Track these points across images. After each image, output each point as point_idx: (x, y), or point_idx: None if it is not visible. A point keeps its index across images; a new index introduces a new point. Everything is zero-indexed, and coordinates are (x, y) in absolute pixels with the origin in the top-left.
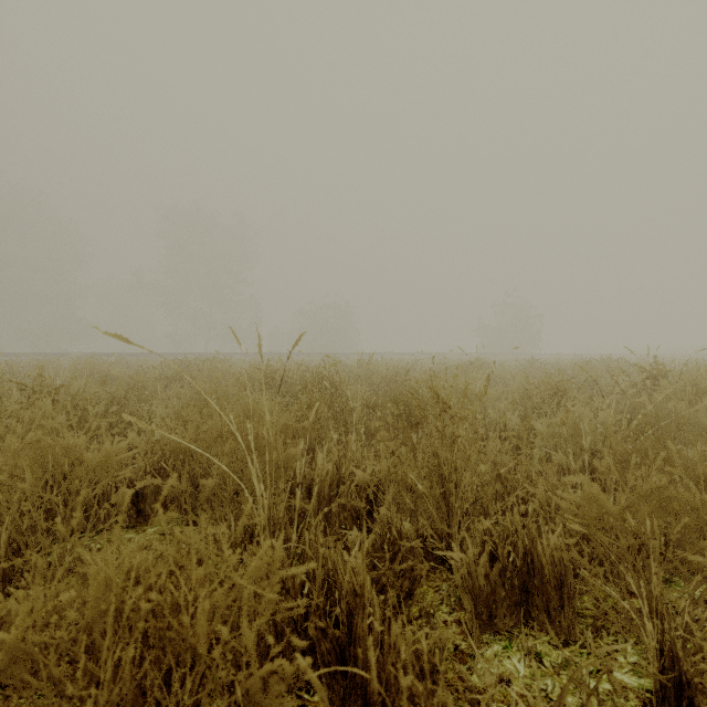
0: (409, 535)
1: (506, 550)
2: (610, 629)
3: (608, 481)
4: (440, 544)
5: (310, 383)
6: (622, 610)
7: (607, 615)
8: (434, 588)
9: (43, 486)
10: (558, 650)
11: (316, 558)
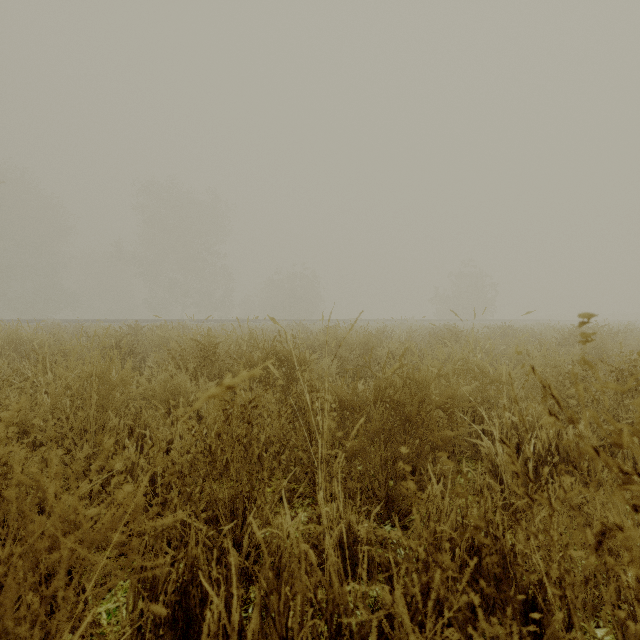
0: None
1: None
2: None
3: None
4: None
5: (260, 360)
6: None
7: None
8: None
9: None
10: None
11: None
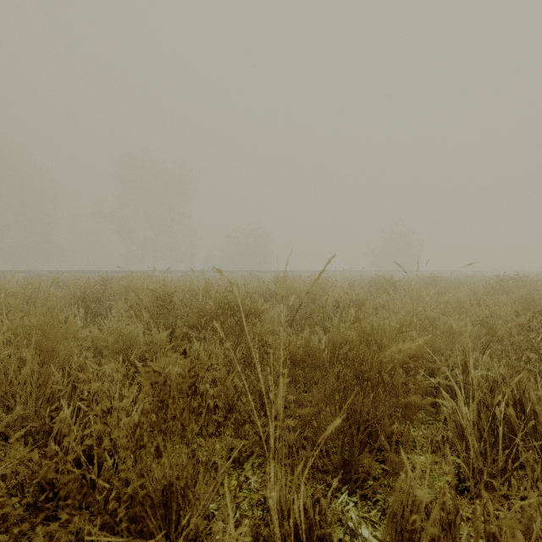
0: None
1: None
2: None
3: None
4: None
5: (213, 310)
6: None
7: None
8: None
9: None
10: None
11: None
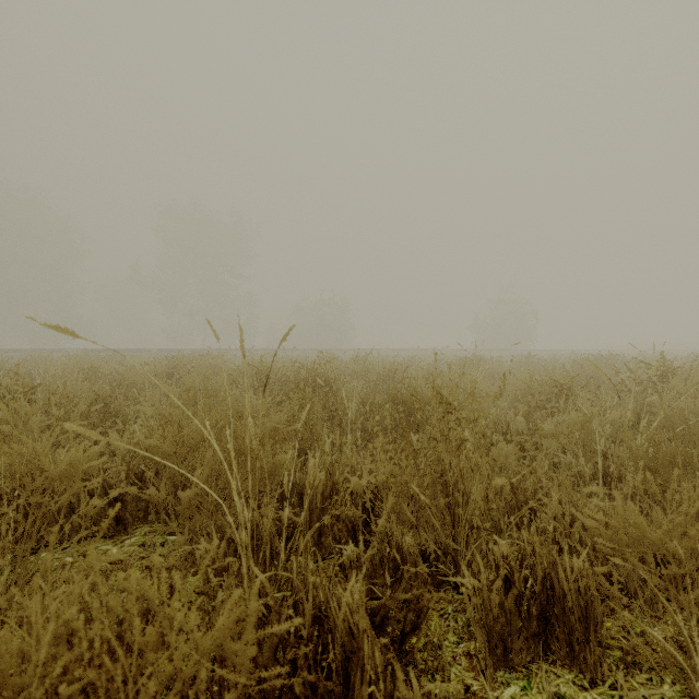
0: (410, 551)
1: (523, 574)
2: (641, 664)
3: (624, 487)
4: (444, 560)
5: (305, 380)
6: (660, 647)
7: (635, 646)
8: (439, 611)
9: (10, 494)
10: (585, 692)
11: (305, 589)
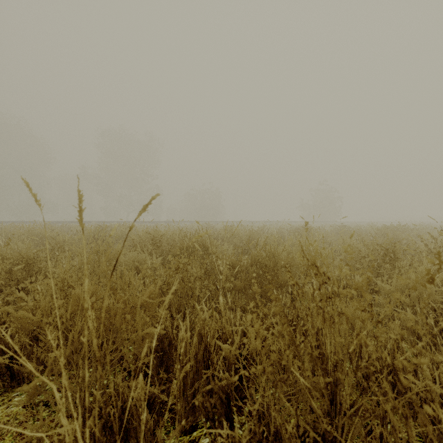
0: (288, 442)
1: None
2: None
3: None
4: None
5: (187, 245)
6: None
7: None
8: None
9: None
10: None
11: None
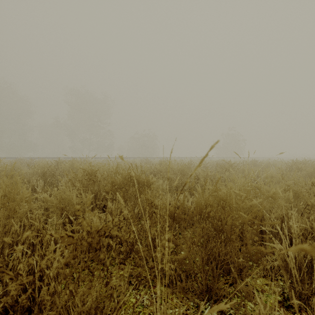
0: None
1: None
2: None
3: None
4: None
5: (121, 182)
6: None
7: None
8: None
9: None
10: None
11: None
